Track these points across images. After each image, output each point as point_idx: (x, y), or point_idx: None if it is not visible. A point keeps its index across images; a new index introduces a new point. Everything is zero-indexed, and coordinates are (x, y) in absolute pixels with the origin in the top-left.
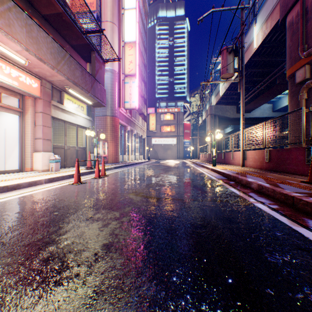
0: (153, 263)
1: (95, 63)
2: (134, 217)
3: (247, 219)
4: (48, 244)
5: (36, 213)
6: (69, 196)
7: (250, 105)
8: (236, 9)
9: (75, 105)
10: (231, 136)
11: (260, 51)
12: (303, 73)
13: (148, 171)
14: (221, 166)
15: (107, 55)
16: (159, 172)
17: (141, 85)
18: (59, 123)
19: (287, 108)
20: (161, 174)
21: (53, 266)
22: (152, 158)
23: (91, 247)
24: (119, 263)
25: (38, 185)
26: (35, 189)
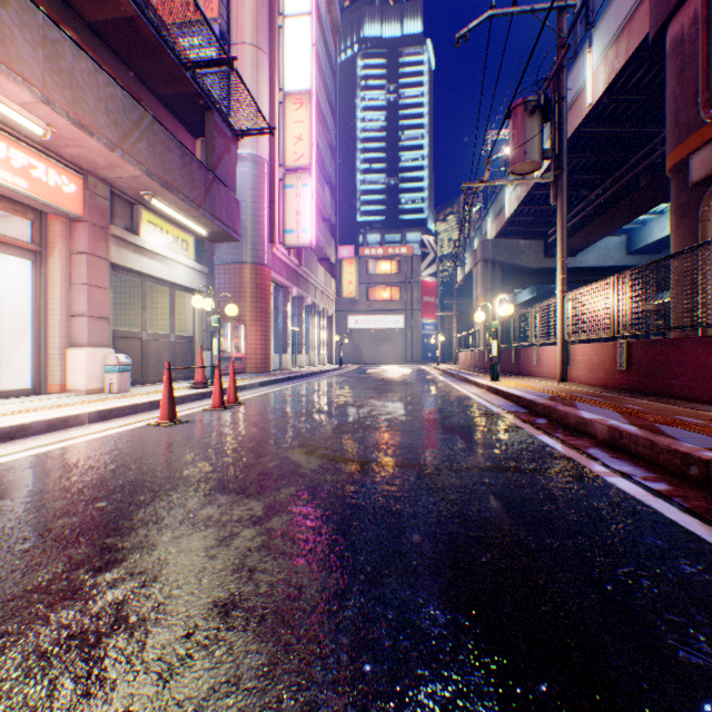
0: (351, 667)
1: (215, 138)
2: (301, 515)
3: (597, 522)
4: (62, 603)
5: (50, 504)
6: (144, 456)
7: (575, 239)
8: (552, 2)
9: (167, 236)
10: (533, 309)
11: (601, 111)
12: (710, 160)
13: (340, 393)
14: (510, 382)
15: (245, 122)
16: (364, 396)
17: (324, 193)
18: (131, 279)
19: (670, 244)
20: (369, 400)
21: (60, 681)
22: (349, 361)
23: (179, 613)
24: (250, 669)
25: (73, 426)
26: (64, 439)
